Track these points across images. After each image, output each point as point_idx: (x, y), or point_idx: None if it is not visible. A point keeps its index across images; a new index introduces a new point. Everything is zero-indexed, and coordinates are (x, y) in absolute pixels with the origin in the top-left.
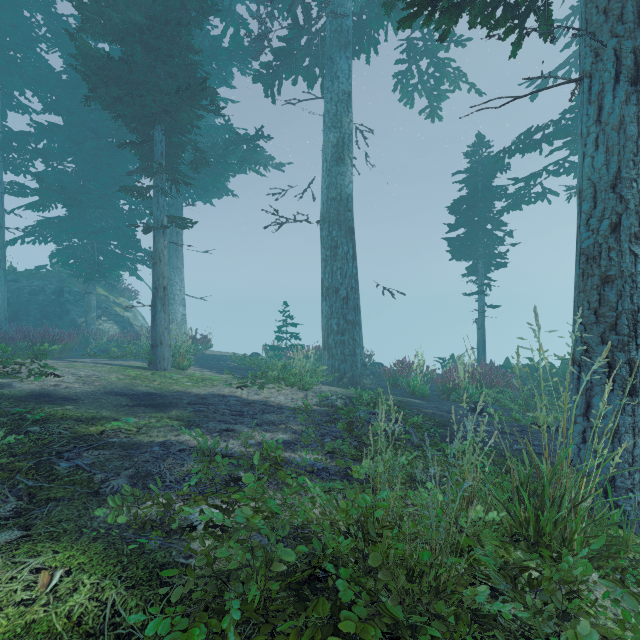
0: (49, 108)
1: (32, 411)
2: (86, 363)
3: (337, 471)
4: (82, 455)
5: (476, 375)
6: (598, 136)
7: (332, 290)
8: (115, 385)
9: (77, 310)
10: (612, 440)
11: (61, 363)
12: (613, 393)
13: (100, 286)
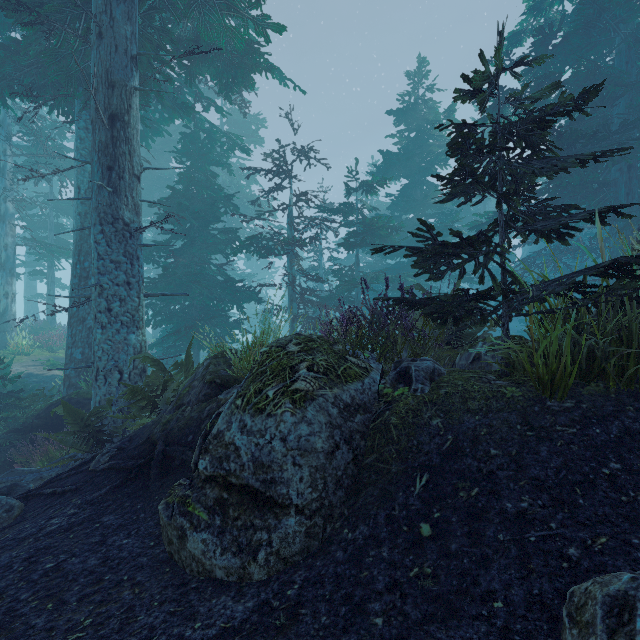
0: None
1: None
2: None
3: None
4: None
5: None
6: None
7: (28, 311)
8: None
9: None
10: None
11: None
12: None
13: None
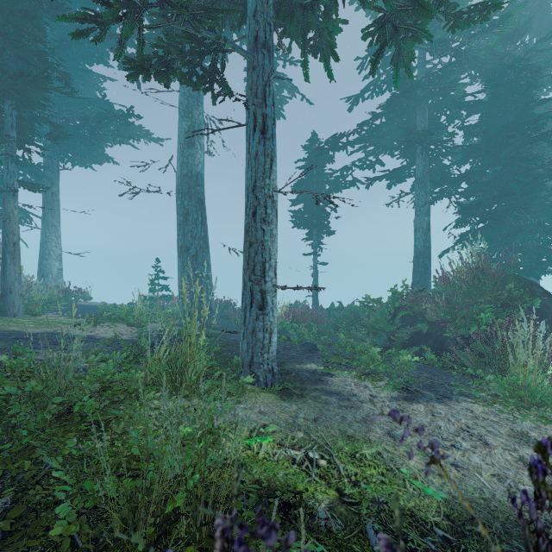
0: None
1: None
2: None
3: None
4: None
5: (293, 314)
6: (249, 160)
7: (184, 249)
8: None
9: None
10: (252, 336)
11: None
12: (252, 309)
13: None
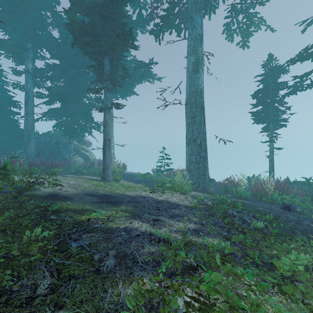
0: (53, 56)
1: (51, 205)
2: (72, 177)
3: (242, 256)
4: (82, 237)
5: (276, 187)
6: None
7: (192, 140)
8: (88, 190)
9: (65, 151)
10: None
11: (60, 177)
12: None
13: (75, 140)
